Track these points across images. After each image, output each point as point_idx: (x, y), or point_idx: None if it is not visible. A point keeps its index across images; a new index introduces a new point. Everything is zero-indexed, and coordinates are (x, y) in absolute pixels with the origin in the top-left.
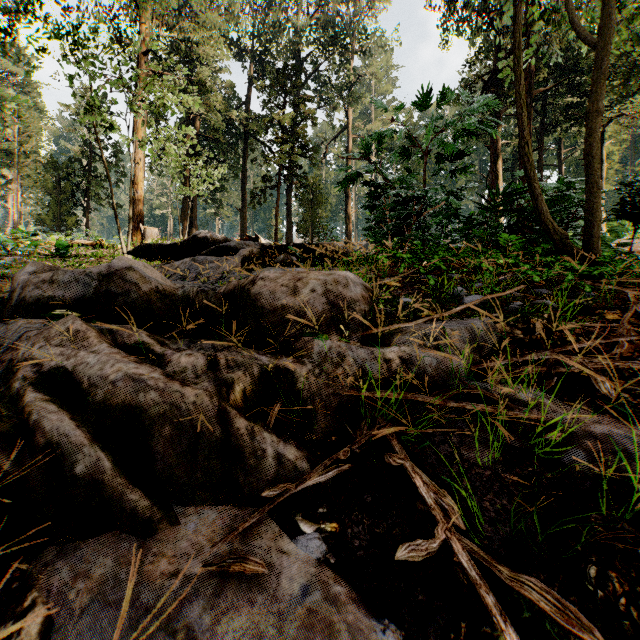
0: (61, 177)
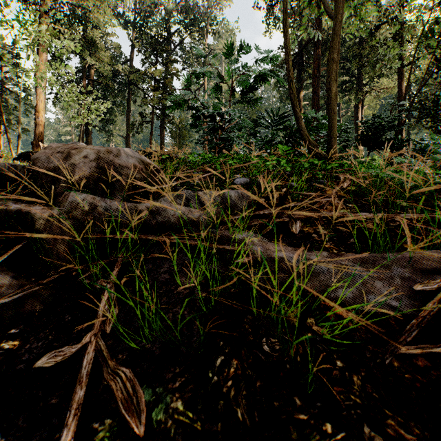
0: None
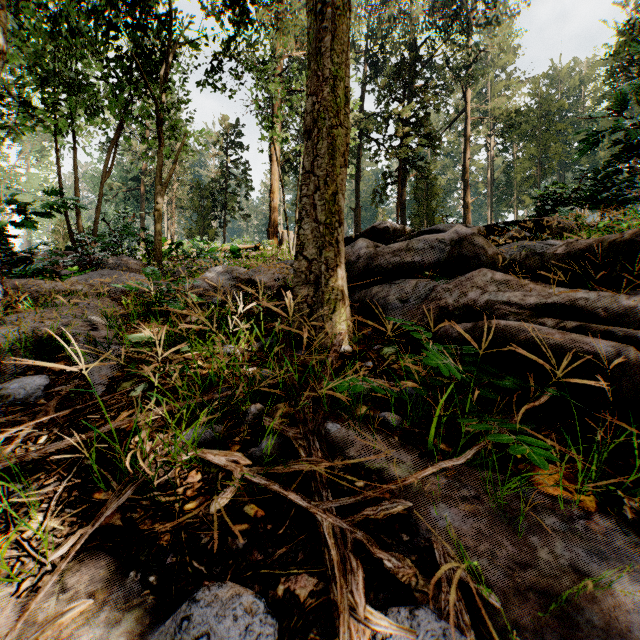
0: (204, 196)
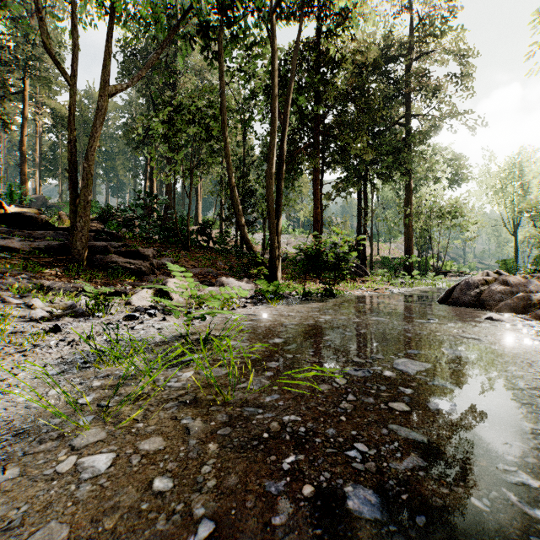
0: None
